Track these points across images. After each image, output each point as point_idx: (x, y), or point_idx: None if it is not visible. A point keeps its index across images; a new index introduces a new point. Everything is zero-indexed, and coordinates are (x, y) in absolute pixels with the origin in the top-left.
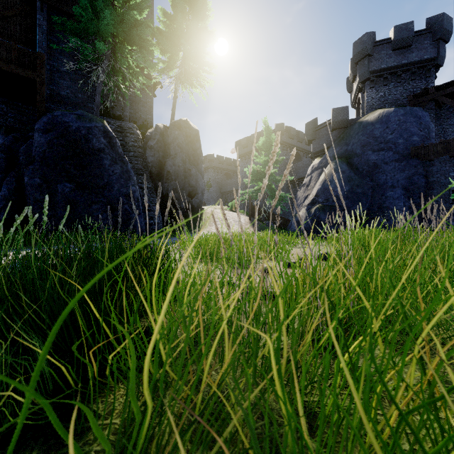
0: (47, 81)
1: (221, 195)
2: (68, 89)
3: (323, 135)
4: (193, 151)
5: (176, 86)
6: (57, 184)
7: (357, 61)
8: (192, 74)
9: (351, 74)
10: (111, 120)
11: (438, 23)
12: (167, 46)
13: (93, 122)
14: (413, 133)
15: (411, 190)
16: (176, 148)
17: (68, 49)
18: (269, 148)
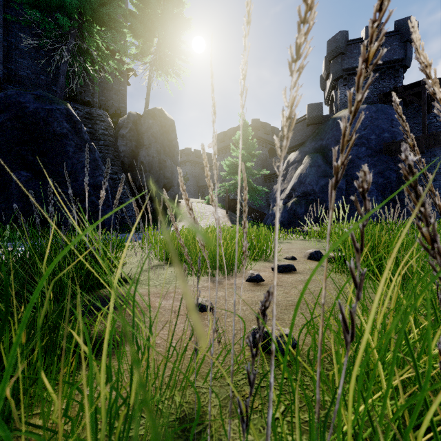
0: (4, 58)
1: (198, 189)
2: (29, 69)
3: (299, 131)
4: (168, 142)
5: (151, 73)
6: (12, 172)
7: (330, 59)
8: (167, 61)
9: (325, 72)
10: (79, 106)
11: (406, 25)
12: (140, 30)
13: (54, 104)
14: (385, 129)
15: (383, 184)
16: (150, 138)
17: (26, 22)
18: (246, 142)
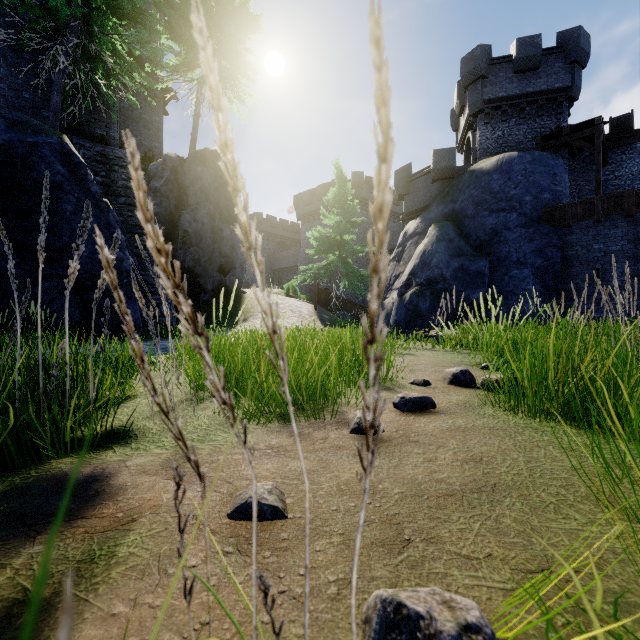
0: None
1: (273, 273)
2: (3, 82)
3: (420, 189)
4: (226, 201)
5: (199, 96)
6: None
7: (466, 84)
8: (225, 79)
9: (458, 104)
10: (86, 143)
11: (573, 39)
12: (182, 29)
13: (40, 134)
14: (545, 187)
15: (542, 268)
16: (198, 194)
17: None
18: (343, 204)
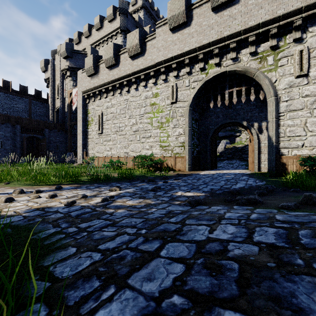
0: None
1: None
2: None
3: None
4: None
5: None
6: None
7: None
8: None
9: None
10: None
11: None
12: None
13: None
14: None
15: None
16: None
17: None
18: None
